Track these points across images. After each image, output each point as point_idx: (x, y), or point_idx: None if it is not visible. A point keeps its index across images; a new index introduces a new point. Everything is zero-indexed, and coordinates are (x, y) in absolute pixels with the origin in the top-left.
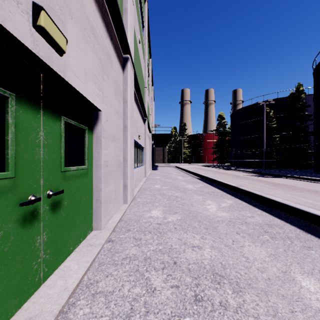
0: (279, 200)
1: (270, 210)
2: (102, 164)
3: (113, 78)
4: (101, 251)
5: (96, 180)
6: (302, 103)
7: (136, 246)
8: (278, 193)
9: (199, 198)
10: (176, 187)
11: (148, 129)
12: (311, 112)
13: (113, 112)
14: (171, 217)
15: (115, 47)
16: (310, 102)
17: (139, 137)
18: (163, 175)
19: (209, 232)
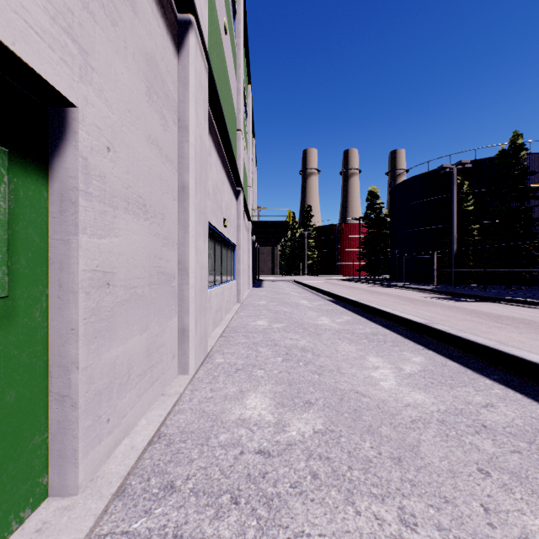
0: None
1: (520, 384)
2: (81, 280)
3: (140, 43)
4: None
5: (58, 333)
6: (522, 167)
7: None
8: (514, 338)
9: (350, 349)
10: (300, 325)
11: (245, 213)
12: (536, 184)
13: (140, 136)
14: (298, 421)
15: None
16: (534, 167)
17: (224, 223)
18: (273, 297)
19: (411, 478)
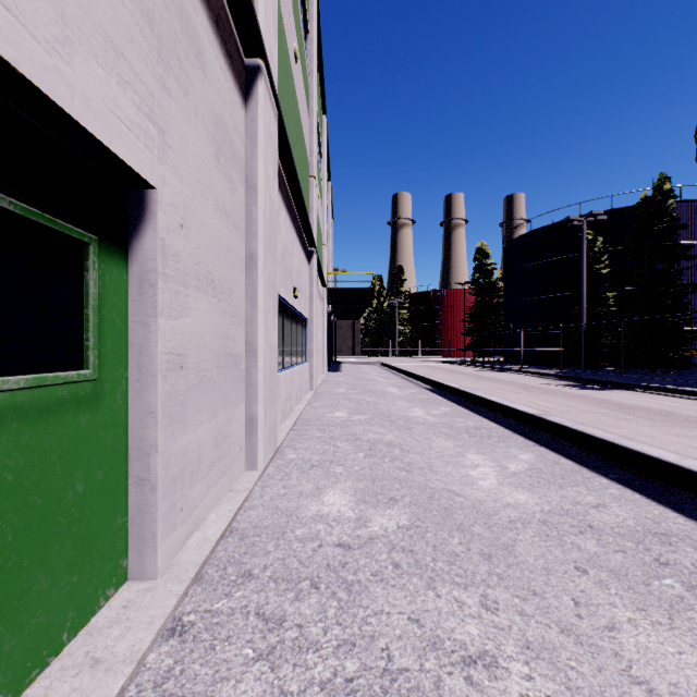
0: (672, 460)
1: (641, 484)
2: (160, 362)
3: (209, 105)
4: (127, 691)
5: (137, 417)
6: (670, 219)
7: (261, 662)
8: (645, 432)
9: (447, 445)
10: (387, 417)
11: (319, 278)
12: (688, 240)
13: (209, 206)
14: (381, 517)
15: (217, 20)
16: (686, 219)
17: (294, 293)
18: (354, 384)
19: (500, 573)
